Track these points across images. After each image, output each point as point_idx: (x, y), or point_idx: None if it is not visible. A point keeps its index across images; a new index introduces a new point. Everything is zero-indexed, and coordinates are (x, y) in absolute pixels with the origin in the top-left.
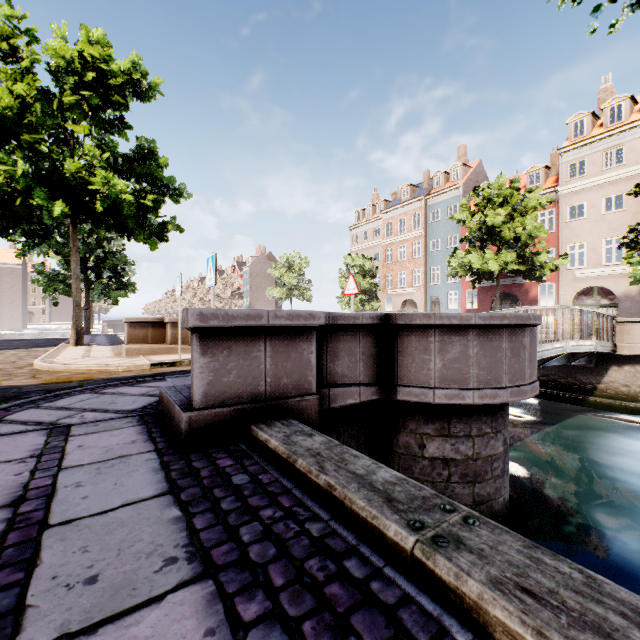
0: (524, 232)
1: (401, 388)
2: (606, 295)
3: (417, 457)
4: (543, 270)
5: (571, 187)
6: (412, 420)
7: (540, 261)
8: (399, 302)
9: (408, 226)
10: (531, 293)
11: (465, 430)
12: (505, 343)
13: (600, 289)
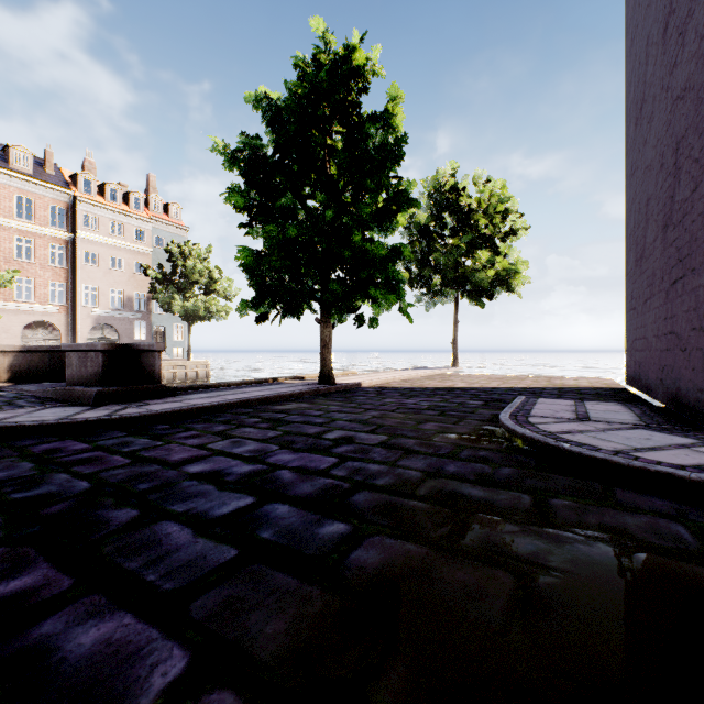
0: None
1: None
2: None
3: None
4: None
5: None
6: None
7: None
8: None
9: None
10: None
11: None
12: None
13: None
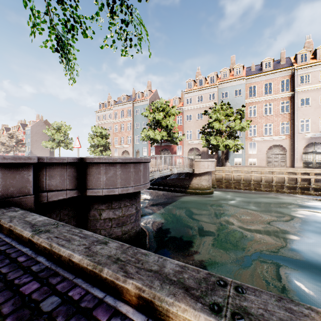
0: (169, 124)
1: (88, 190)
2: (198, 151)
3: (98, 219)
4: (176, 140)
5: (187, 108)
6: (96, 204)
7: (175, 136)
8: (121, 151)
9: (125, 115)
10: (174, 149)
11: (118, 205)
12: (132, 169)
13: (196, 148)
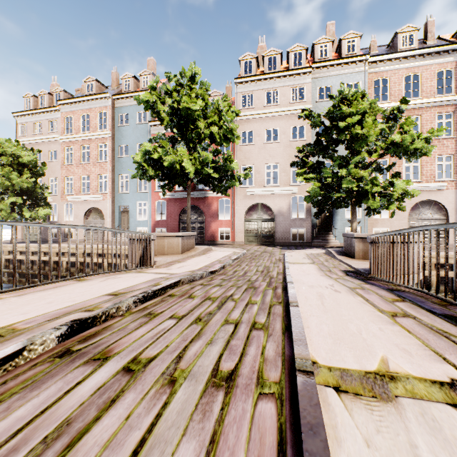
0: (221, 131)
1: None
2: (267, 211)
3: None
4: (233, 180)
5: (244, 115)
6: None
7: (232, 170)
8: (82, 210)
9: (93, 125)
10: (213, 207)
11: None
12: None
13: (263, 206)
